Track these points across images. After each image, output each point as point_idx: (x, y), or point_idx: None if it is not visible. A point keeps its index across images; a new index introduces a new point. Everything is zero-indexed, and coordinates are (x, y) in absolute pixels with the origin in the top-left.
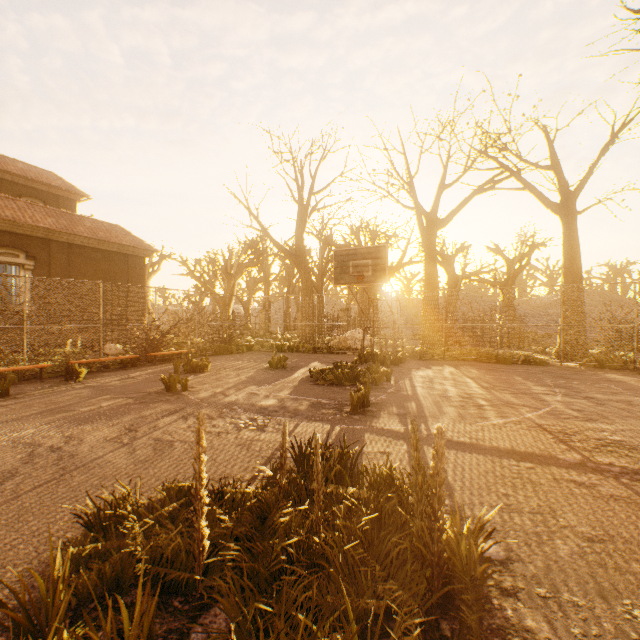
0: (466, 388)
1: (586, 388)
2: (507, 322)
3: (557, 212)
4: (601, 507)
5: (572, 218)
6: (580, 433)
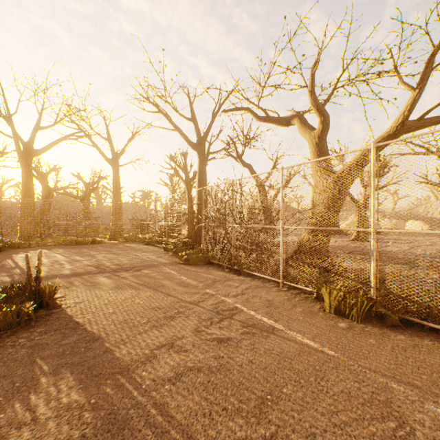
0: (55, 258)
1: (116, 250)
2: (83, 221)
3: (111, 164)
4: (101, 279)
5: (117, 168)
6: (105, 264)
